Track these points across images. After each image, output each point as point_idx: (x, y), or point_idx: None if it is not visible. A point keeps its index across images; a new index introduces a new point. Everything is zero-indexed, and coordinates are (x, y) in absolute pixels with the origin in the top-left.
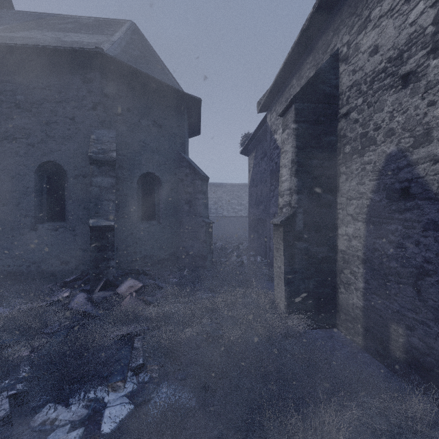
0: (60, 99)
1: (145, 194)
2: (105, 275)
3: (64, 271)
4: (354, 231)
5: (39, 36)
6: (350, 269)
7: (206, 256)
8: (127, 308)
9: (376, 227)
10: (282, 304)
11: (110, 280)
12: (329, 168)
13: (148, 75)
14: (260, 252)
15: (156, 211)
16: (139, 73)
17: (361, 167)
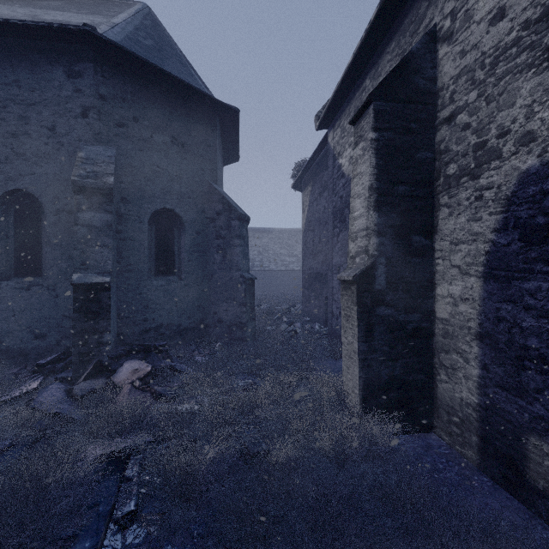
0: (33, 101)
1: (160, 238)
2: (97, 355)
3: (40, 348)
4: (464, 291)
5: (6, 11)
6: (456, 348)
7: (245, 325)
8: (122, 408)
9: (502, 285)
10: (355, 398)
11: (103, 362)
12: (423, 198)
13: (163, 71)
14: (319, 317)
15: (175, 262)
16: (150, 68)
17: (476, 194)
